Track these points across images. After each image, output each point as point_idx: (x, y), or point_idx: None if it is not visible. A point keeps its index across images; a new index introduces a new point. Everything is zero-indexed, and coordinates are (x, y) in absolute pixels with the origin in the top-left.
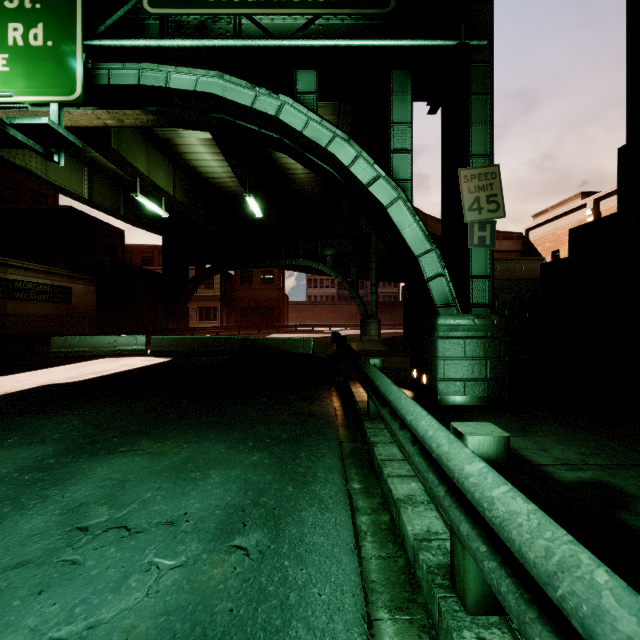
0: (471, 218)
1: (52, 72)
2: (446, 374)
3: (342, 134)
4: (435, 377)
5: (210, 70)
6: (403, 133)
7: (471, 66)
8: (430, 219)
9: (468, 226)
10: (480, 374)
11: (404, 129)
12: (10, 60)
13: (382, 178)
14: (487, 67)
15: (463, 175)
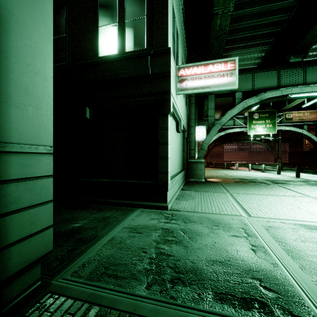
0: None
1: (272, 130)
2: None
3: (312, 134)
4: None
5: (291, 127)
6: None
7: None
8: None
9: None
10: None
11: None
12: (267, 129)
13: None
14: None
15: None
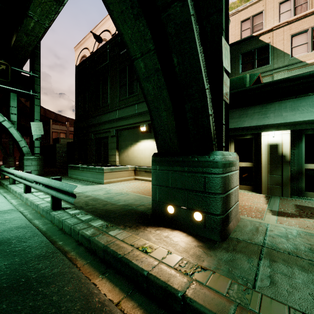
0: (34, 133)
1: None
2: (26, 169)
3: None
4: (23, 170)
5: None
6: (14, 109)
7: (35, 98)
8: (48, 111)
9: (33, 135)
10: (36, 169)
11: (15, 108)
12: None
13: (7, 120)
14: (39, 100)
15: (32, 123)
